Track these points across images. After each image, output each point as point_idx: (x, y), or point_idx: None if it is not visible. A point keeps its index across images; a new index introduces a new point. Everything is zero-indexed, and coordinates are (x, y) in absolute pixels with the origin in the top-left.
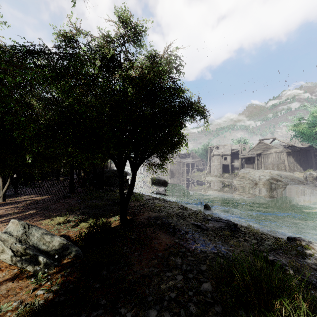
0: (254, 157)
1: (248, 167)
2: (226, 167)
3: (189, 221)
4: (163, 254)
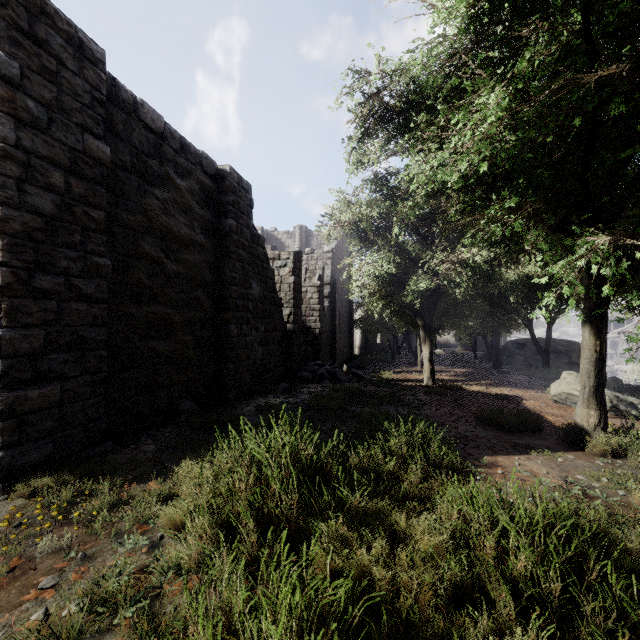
0: None
1: None
2: None
3: None
4: None
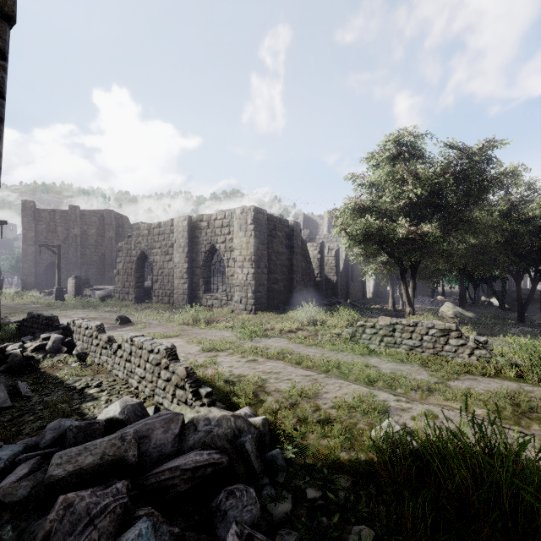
0: None
1: None
2: None
3: None
4: None
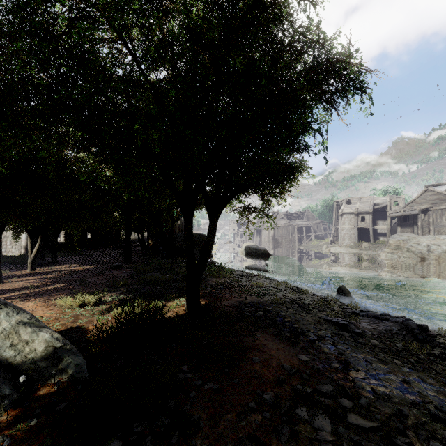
0: (416, 215)
1: (405, 231)
2: (364, 233)
3: (319, 315)
4: (277, 397)
